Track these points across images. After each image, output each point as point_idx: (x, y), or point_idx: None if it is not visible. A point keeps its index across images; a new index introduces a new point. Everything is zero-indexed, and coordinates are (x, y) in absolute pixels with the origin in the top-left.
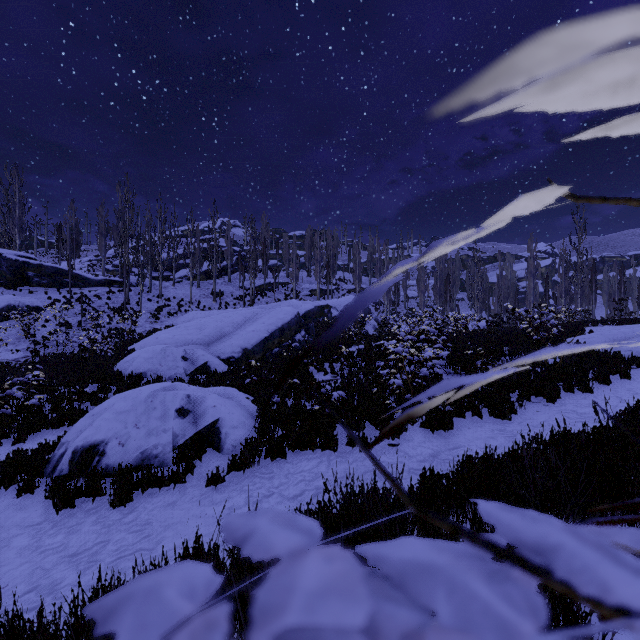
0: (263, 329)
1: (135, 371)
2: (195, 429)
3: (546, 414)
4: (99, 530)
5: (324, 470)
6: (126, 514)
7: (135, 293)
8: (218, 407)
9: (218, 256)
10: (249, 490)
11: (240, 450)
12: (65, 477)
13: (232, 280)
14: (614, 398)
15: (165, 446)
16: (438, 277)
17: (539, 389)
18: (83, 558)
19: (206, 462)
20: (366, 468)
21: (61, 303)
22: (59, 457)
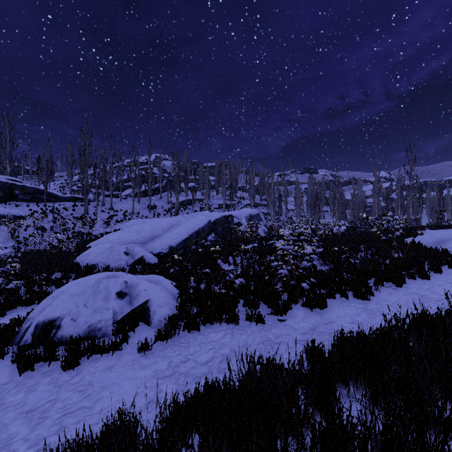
0: (184, 232)
1: (90, 263)
2: (130, 307)
3: (396, 296)
4: (51, 390)
5: (228, 340)
6: (74, 376)
7: (93, 206)
8: (148, 291)
9: (153, 180)
10: (170, 356)
11: (164, 324)
12: (29, 345)
13: (162, 197)
14: (446, 283)
15: (107, 321)
16: (309, 195)
17: (389, 276)
18: (36, 414)
19: (138, 333)
20: (261, 339)
21: (39, 213)
22: (25, 330)
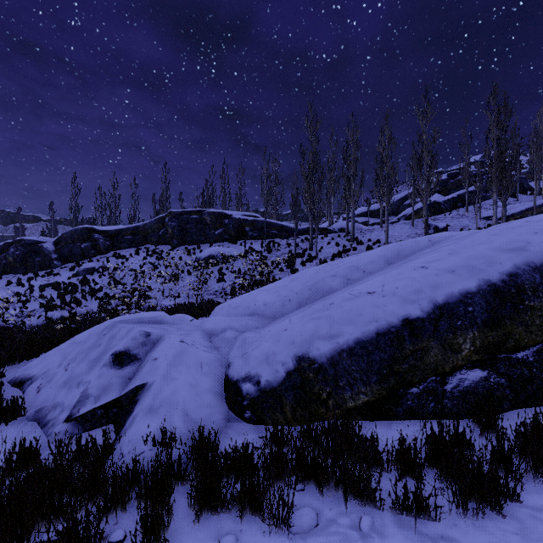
0: (409, 288)
1: (28, 370)
2: None
3: None
4: None
5: None
6: None
7: (330, 239)
8: None
9: (457, 186)
10: None
11: None
12: None
13: (471, 211)
14: None
15: None
16: None
17: None
18: None
19: None
20: None
21: (255, 252)
22: None
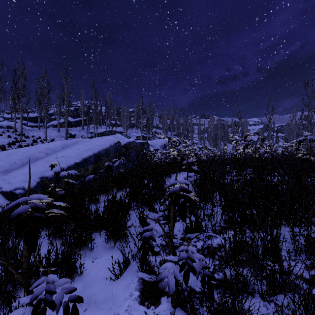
0: (75, 155)
1: None
2: None
3: None
4: None
5: None
6: None
7: (0, 132)
8: None
9: (78, 115)
10: None
11: None
12: None
13: (85, 128)
14: None
15: None
16: (212, 130)
17: None
18: None
19: None
20: None
21: None
22: None
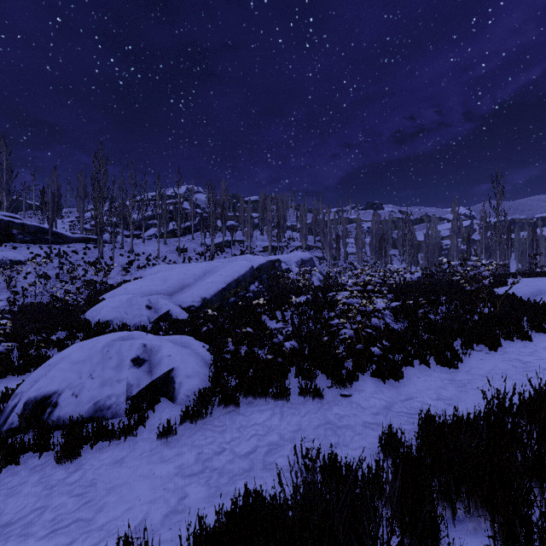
0: (221, 280)
1: (102, 319)
2: (150, 378)
3: (491, 362)
4: (40, 492)
5: (277, 423)
6: (71, 472)
7: (109, 249)
8: (173, 356)
9: (183, 217)
10: (200, 445)
11: (193, 400)
12: (15, 430)
13: (195, 238)
14: None
15: (119, 396)
16: (374, 236)
17: (480, 337)
18: (15, 530)
19: (159, 413)
20: (319, 421)
21: (42, 257)
22: (12, 408)
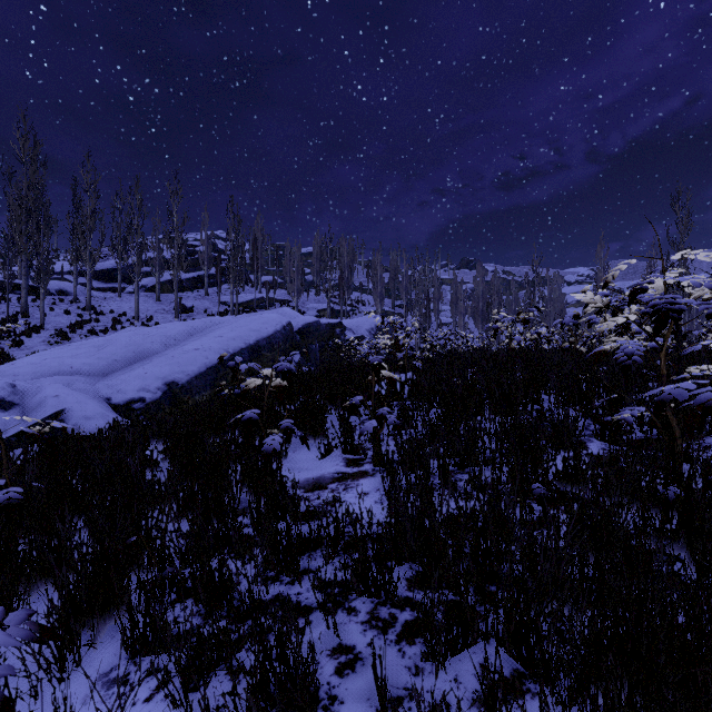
0: (217, 346)
1: None
2: None
3: None
4: None
5: None
6: None
7: (48, 303)
8: None
9: (195, 265)
10: None
11: None
12: None
13: (211, 294)
14: None
15: None
16: (480, 295)
17: None
18: None
19: None
20: None
21: None
22: None
